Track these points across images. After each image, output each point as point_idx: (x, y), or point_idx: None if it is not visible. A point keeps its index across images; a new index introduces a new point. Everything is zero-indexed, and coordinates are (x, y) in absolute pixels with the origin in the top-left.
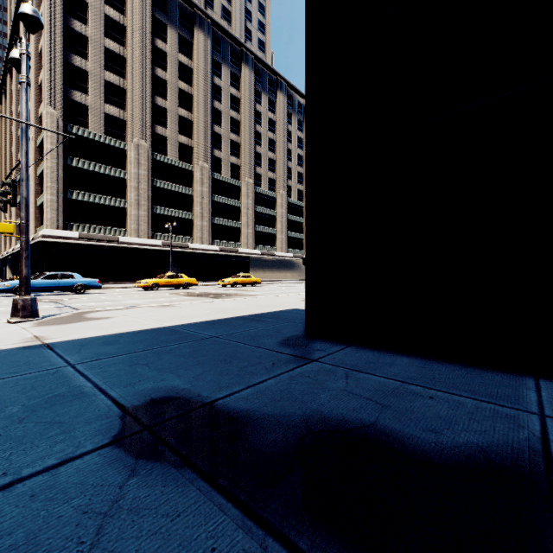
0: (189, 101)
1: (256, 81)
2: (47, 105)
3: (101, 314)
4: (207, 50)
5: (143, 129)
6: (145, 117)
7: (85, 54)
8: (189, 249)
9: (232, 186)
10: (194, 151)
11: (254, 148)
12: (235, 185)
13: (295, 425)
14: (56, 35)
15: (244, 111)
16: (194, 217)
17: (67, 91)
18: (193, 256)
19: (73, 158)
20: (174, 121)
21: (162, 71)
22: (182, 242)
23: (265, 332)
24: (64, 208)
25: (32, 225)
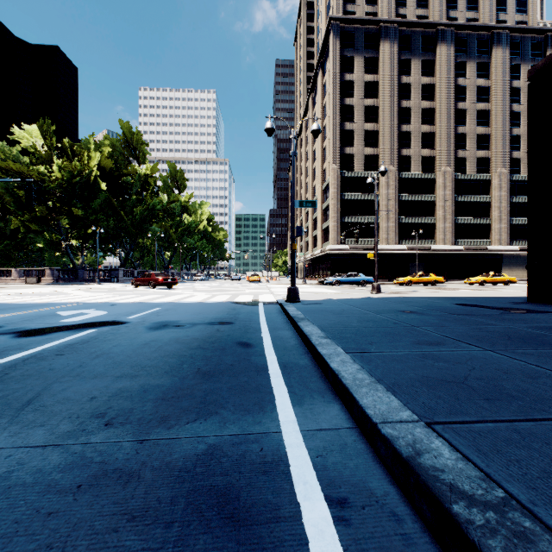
0: (431, 115)
1: (511, 56)
2: (331, 164)
3: (406, 292)
4: (450, 58)
5: (391, 156)
6: (393, 146)
7: (351, 119)
8: (431, 250)
9: (479, 181)
10: (436, 160)
11: (509, 132)
12: (483, 180)
13: (503, 307)
14: (336, 115)
15: (495, 96)
16: (436, 220)
17: (342, 149)
18: (434, 256)
19: (345, 194)
20: (417, 139)
21: (406, 101)
22: (424, 245)
23: (503, 300)
24: (340, 229)
25: (319, 242)
